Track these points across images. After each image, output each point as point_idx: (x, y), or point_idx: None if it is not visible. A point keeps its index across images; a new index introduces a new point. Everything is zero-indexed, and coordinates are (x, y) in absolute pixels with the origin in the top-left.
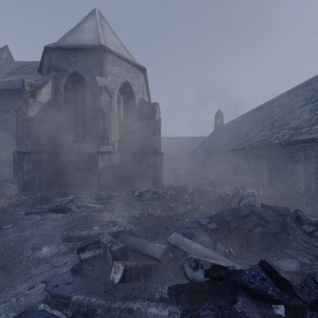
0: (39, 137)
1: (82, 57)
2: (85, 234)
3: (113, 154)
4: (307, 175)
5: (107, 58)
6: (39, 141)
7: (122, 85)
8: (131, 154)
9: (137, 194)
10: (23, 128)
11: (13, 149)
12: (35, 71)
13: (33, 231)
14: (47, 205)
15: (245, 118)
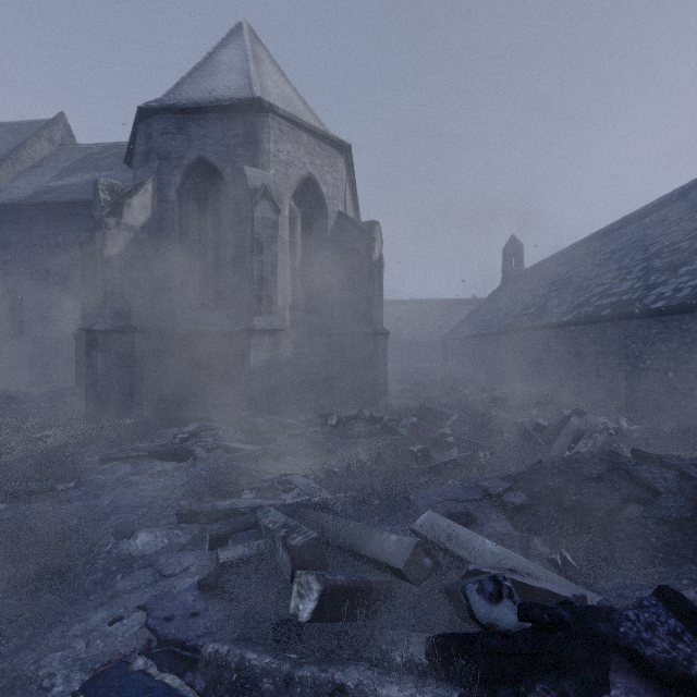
0: (126, 299)
1: (215, 126)
2: (226, 507)
3: (280, 335)
4: None
5: (268, 126)
6: (127, 309)
7: (301, 184)
8: (320, 335)
9: (335, 422)
10: (95, 281)
11: (75, 326)
12: (117, 164)
13: (117, 498)
14: (144, 443)
15: (577, 252)
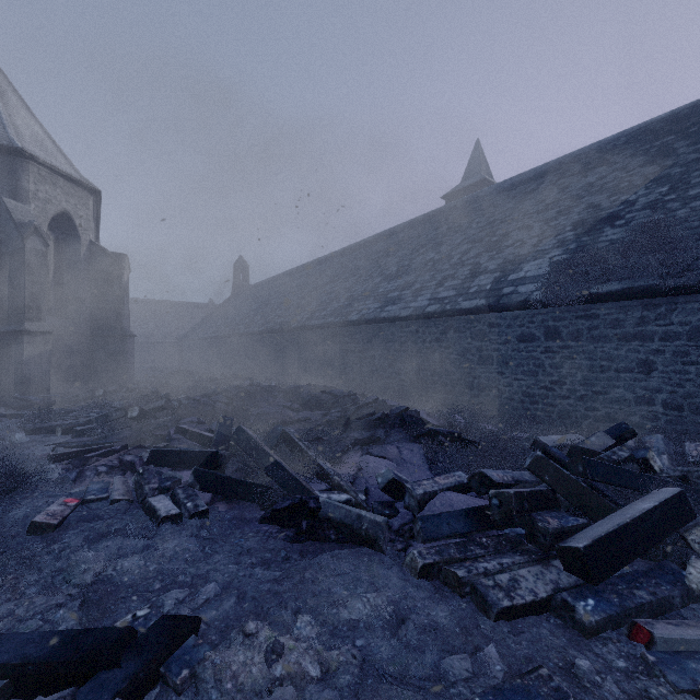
0: None
1: None
2: (59, 424)
3: (50, 336)
4: (316, 363)
5: (29, 170)
6: None
7: (56, 215)
8: (75, 336)
9: (102, 393)
10: None
11: None
12: None
13: None
14: None
15: (279, 282)
